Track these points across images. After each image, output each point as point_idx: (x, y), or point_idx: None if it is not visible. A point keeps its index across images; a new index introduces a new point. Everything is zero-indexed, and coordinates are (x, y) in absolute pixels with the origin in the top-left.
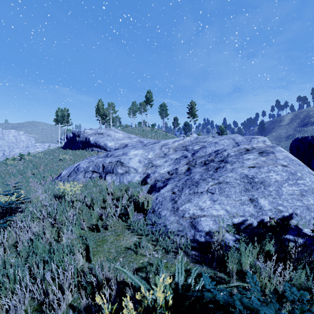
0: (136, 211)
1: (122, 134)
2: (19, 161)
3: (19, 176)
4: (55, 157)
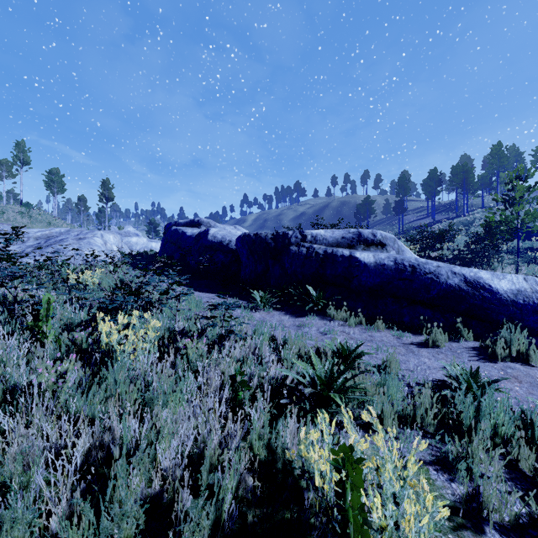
0: None
1: None
2: None
3: None
4: None
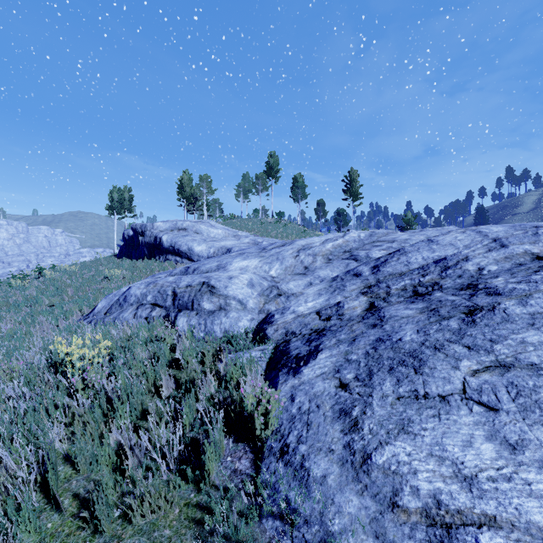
0: (233, 433)
1: (223, 230)
2: (36, 280)
3: (24, 310)
4: (99, 272)
